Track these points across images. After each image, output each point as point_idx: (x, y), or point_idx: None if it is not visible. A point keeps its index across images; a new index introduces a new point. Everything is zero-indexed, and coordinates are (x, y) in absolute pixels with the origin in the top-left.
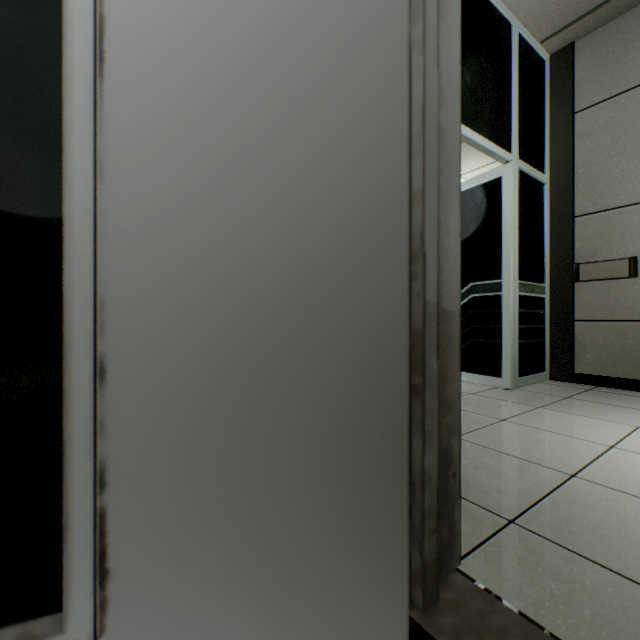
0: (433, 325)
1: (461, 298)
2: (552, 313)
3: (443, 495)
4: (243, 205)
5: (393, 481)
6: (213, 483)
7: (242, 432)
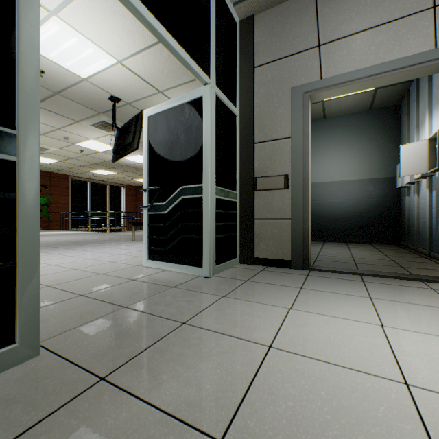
0: None
1: (174, 199)
2: (241, 213)
3: None
4: None
5: None
6: None
7: None
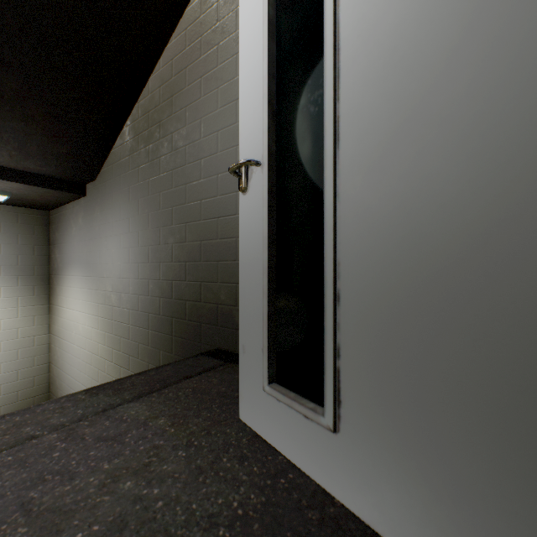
0: None
1: None
2: None
3: None
4: (411, 188)
5: None
6: (390, 381)
7: (410, 354)
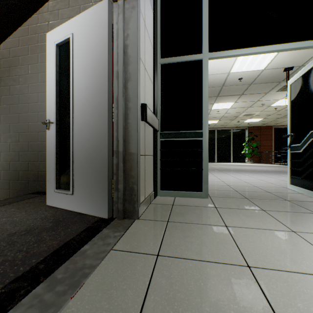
0: (121, 156)
1: (305, 141)
2: None
3: (131, 198)
4: (86, 138)
5: (105, 186)
6: (83, 178)
7: (85, 172)
